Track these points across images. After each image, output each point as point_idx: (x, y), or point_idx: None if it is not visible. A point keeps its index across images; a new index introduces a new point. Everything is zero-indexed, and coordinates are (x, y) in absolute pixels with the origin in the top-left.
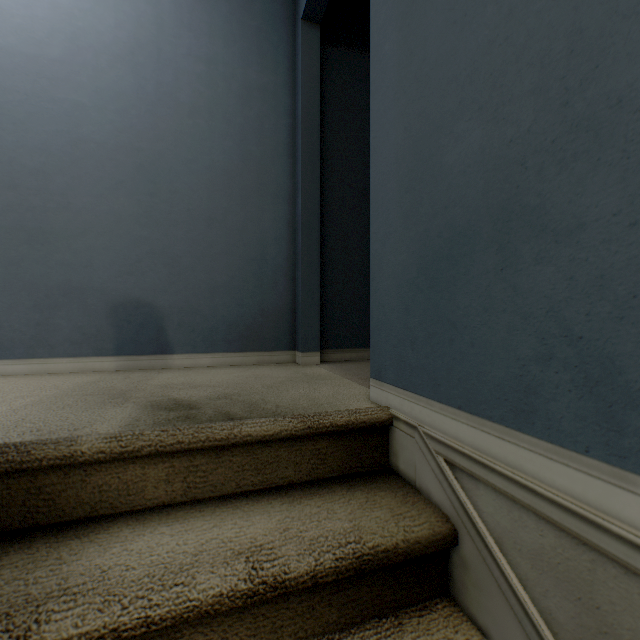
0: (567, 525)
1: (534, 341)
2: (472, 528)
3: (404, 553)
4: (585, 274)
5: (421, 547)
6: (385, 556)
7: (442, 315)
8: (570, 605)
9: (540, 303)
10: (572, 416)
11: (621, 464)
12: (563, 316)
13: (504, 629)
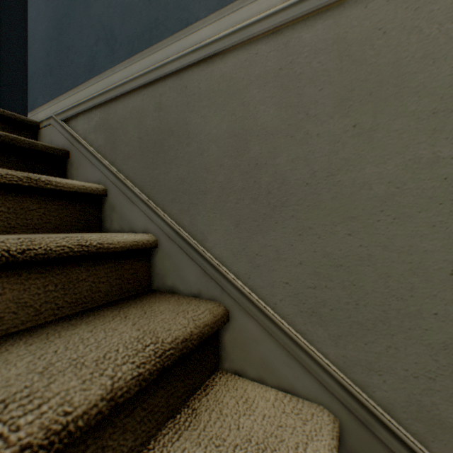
0: (102, 100)
1: (95, 36)
2: (75, 141)
3: (31, 145)
4: (107, 1)
5: (44, 148)
6: (15, 140)
7: (65, 47)
8: (104, 135)
9: (97, 19)
10: (104, 59)
11: (115, 66)
12: (102, 21)
13: (86, 174)
